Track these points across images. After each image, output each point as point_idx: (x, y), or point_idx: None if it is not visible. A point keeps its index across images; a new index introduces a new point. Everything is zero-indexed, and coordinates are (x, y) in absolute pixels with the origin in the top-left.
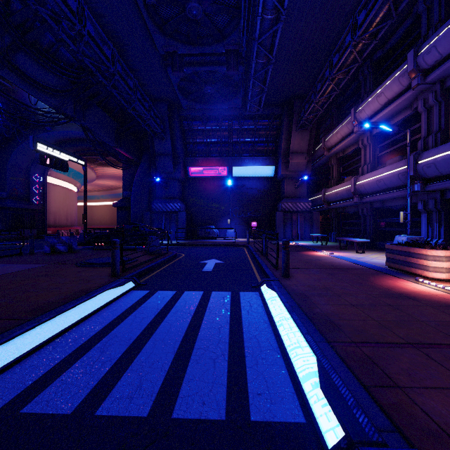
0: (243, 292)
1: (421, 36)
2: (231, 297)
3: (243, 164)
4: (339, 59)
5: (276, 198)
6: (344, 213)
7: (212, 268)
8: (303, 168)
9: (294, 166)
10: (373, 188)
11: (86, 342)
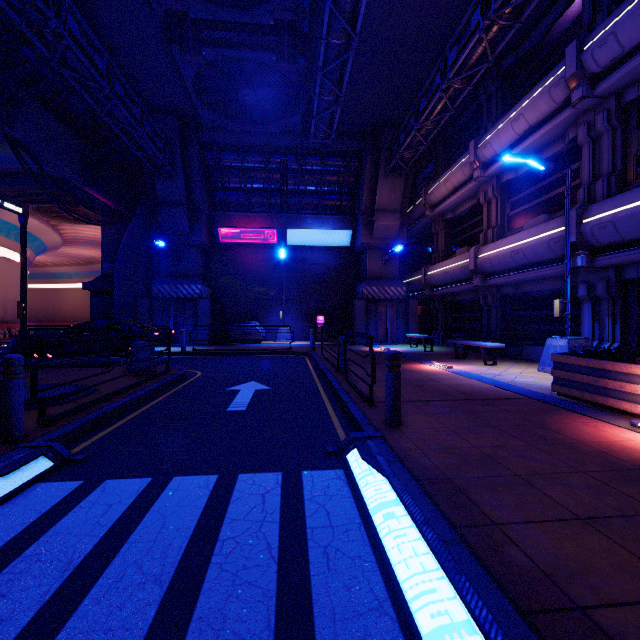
0: (310, 471)
1: (582, 26)
2: (283, 494)
3: (304, 226)
4: (457, 57)
5: (354, 280)
6: (454, 302)
7: (248, 404)
8: (394, 234)
9: (382, 230)
10: (505, 264)
11: None
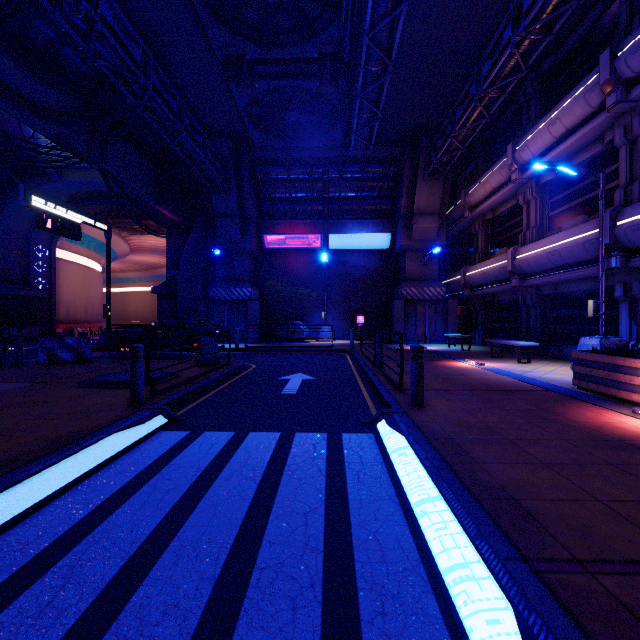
0: (348, 433)
1: (619, 29)
2: (328, 445)
3: (345, 231)
4: (491, 68)
5: (393, 281)
6: (494, 302)
7: (297, 390)
8: (433, 236)
9: (421, 233)
10: (542, 265)
11: (44, 552)
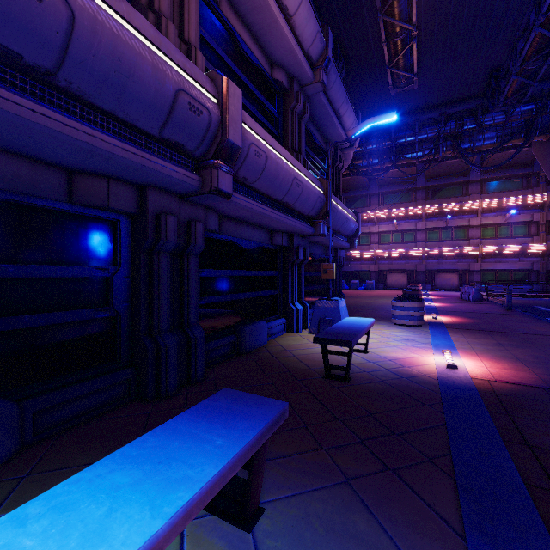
0: None
1: None
2: None
3: None
4: None
5: None
6: None
7: None
8: None
9: None
10: (277, 186)
11: None
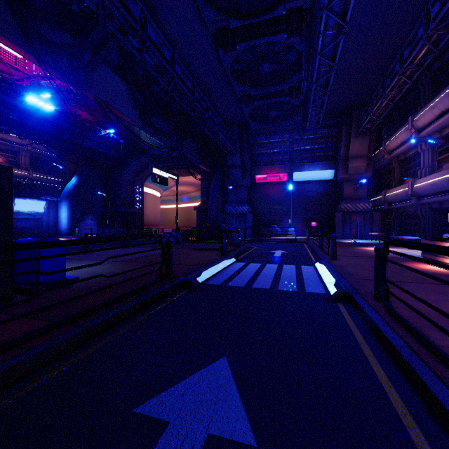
0: (303, 266)
1: None
2: (296, 267)
3: (303, 170)
4: (391, 80)
5: (336, 199)
6: (405, 213)
7: (280, 255)
8: (363, 171)
9: (354, 169)
10: (428, 191)
11: (232, 275)
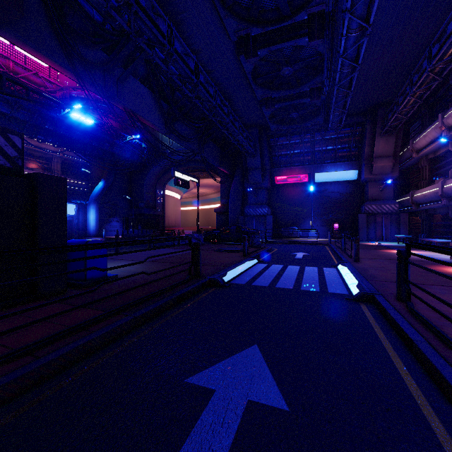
0: (325, 268)
1: None
2: (318, 269)
3: (325, 171)
4: (419, 77)
5: (360, 200)
6: (435, 214)
7: (302, 257)
8: (388, 171)
9: (379, 169)
10: None
11: (255, 276)
